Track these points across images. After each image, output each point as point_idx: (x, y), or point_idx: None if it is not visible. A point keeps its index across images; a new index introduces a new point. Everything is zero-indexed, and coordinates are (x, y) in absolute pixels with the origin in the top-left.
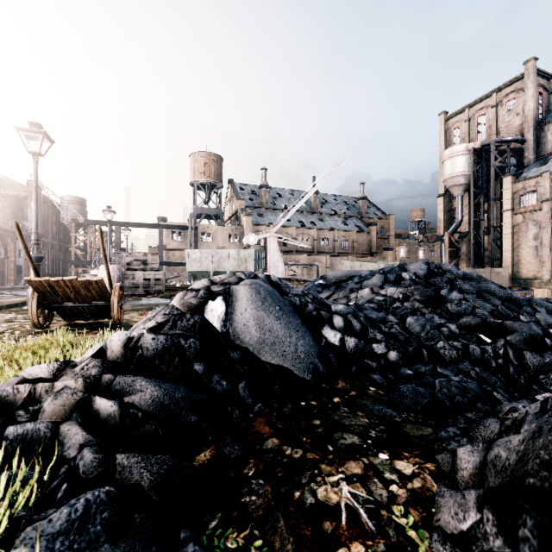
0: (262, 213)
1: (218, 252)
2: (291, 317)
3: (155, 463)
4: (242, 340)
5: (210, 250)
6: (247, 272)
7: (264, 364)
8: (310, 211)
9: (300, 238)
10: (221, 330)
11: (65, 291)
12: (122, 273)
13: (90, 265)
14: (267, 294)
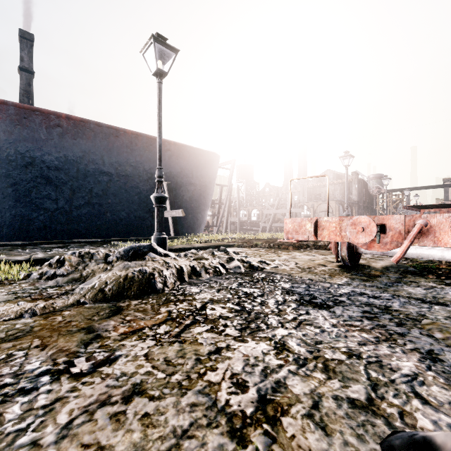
0: None
1: None
2: None
3: None
4: None
5: None
6: None
7: None
8: None
9: None
10: None
11: None
12: None
13: None
14: None
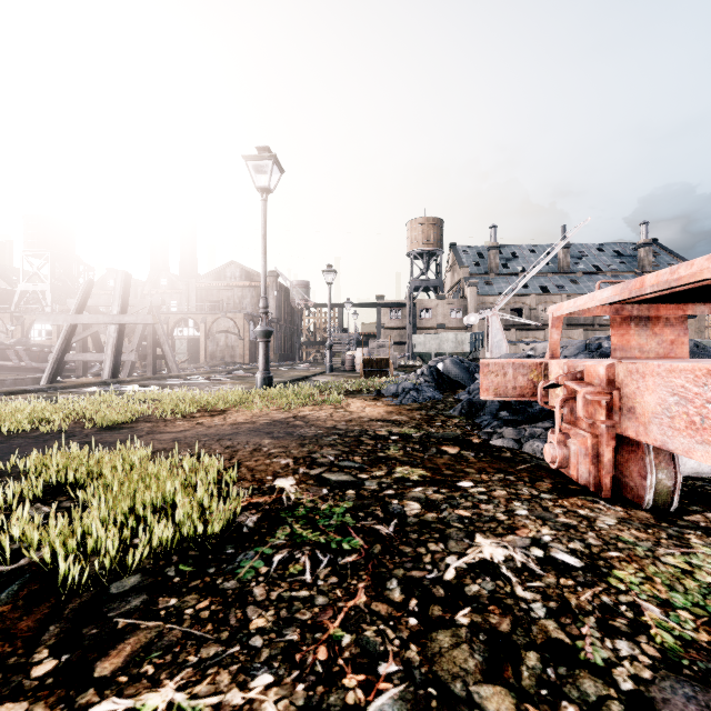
0: (491, 280)
1: (439, 336)
2: (462, 369)
3: (432, 384)
4: (447, 374)
5: (432, 335)
6: (450, 356)
7: (453, 380)
8: (558, 272)
9: (541, 308)
10: (441, 371)
11: (373, 363)
12: (370, 354)
13: (318, 345)
14: (455, 362)
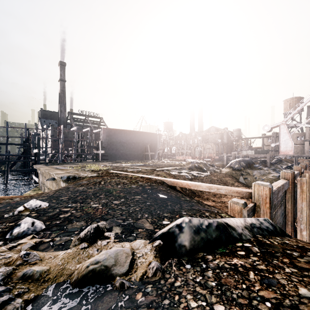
0: None
1: (247, 151)
2: None
3: None
4: None
5: (246, 151)
6: None
7: None
8: None
9: None
10: None
11: None
12: None
13: None
14: None
